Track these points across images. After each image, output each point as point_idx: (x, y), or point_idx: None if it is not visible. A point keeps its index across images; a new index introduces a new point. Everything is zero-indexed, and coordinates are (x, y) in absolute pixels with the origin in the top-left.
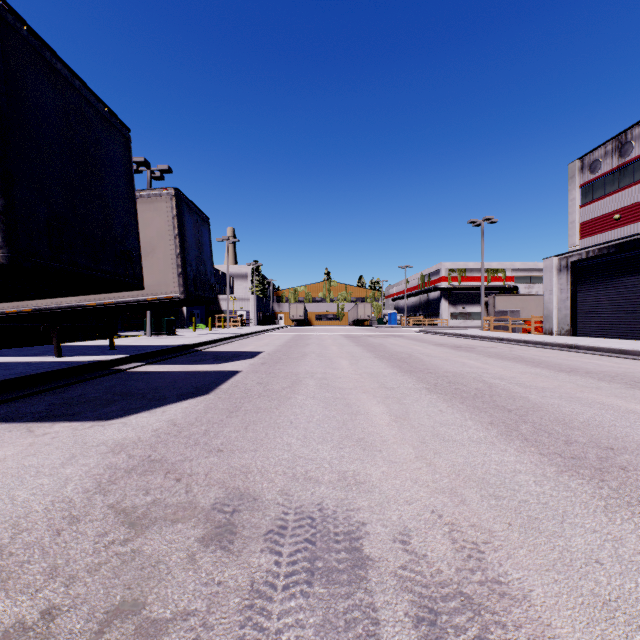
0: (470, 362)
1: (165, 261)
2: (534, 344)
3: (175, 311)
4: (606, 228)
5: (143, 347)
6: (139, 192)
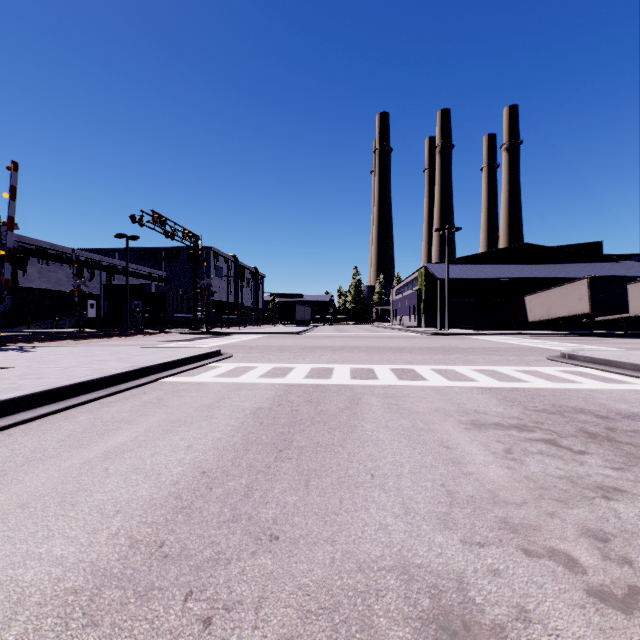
0: None
1: None
2: None
3: None
4: None
5: None
6: None
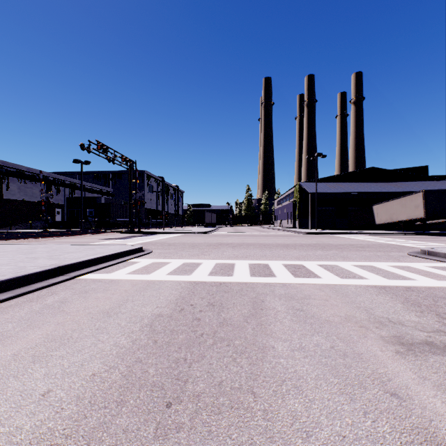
0: None
1: None
2: None
3: None
4: None
5: None
6: None
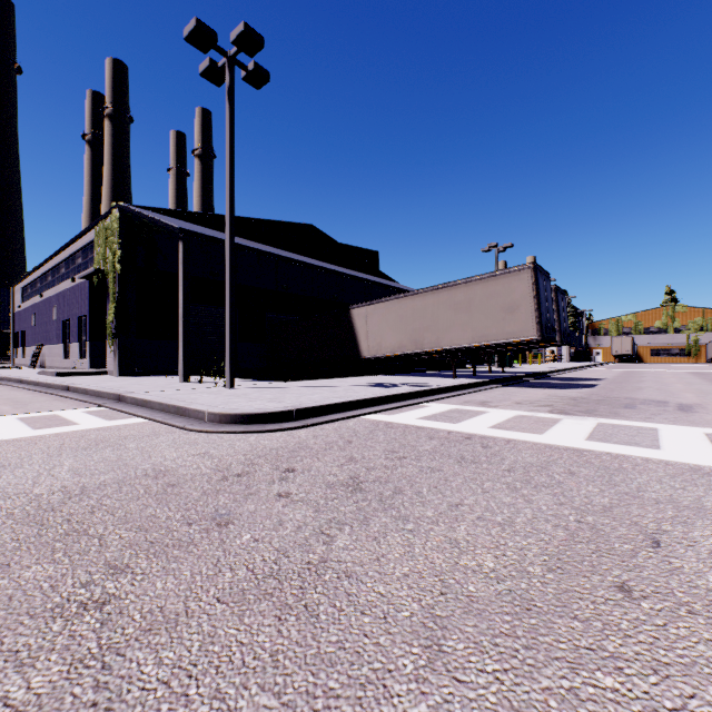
0: None
1: None
2: None
3: None
4: None
5: (517, 372)
6: None
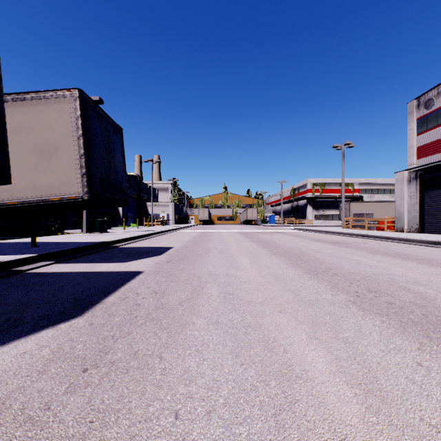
0: (362, 260)
1: (68, 162)
2: (397, 240)
3: (114, 214)
4: (438, 150)
5: (65, 244)
6: (43, 93)
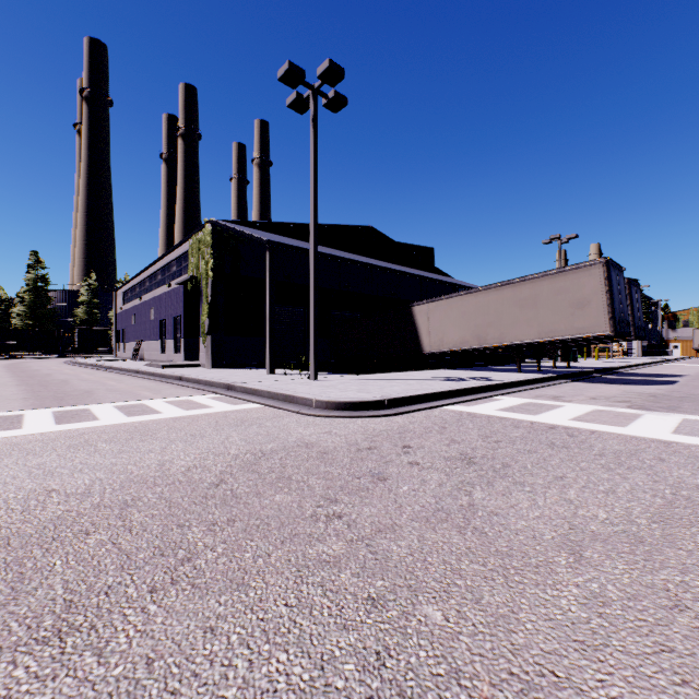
0: None
1: None
2: None
3: None
4: None
5: (584, 367)
6: None
